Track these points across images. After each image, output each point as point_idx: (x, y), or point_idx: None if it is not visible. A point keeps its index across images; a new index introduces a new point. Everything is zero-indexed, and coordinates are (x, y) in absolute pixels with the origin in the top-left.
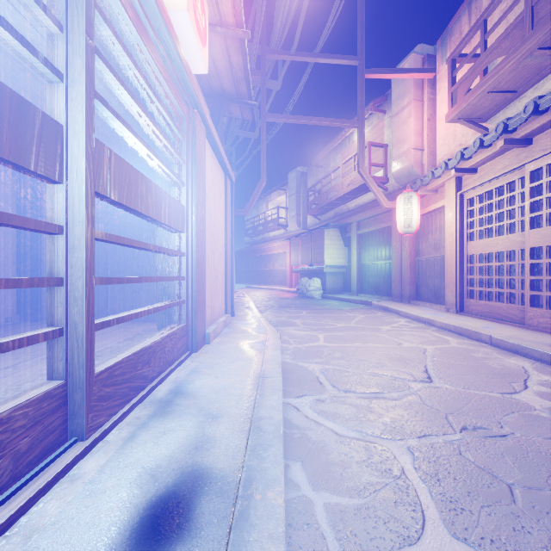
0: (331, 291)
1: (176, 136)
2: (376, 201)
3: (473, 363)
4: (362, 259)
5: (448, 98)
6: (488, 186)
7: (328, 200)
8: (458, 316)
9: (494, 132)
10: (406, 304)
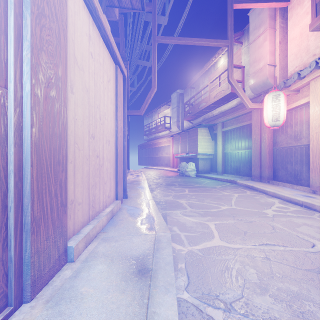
0: (202, 171)
1: None
2: (234, 108)
3: None
4: (226, 149)
5: (313, 9)
6: None
7: (199, 109)
8: None
9: None
10: (266, 183)
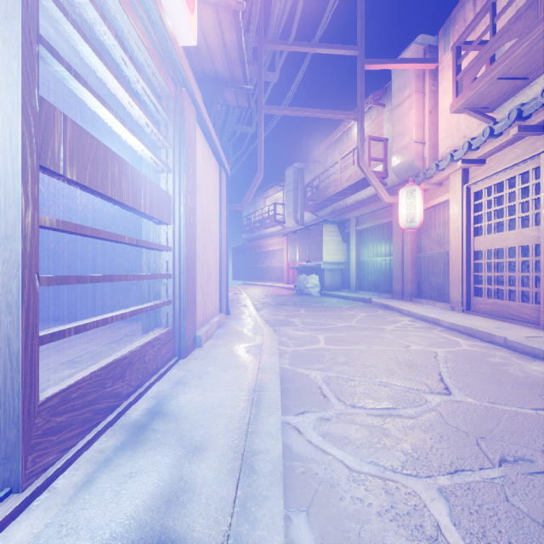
0: (330, 288)
1: (161, 116)
2: (375, 196)
3: (492, 370)
4: (361, 255)
5: (453, 87)
6: (498, 178)
7: (326, 195)
8: (465, 315)
9: (506, 119)
10: (408, 302)
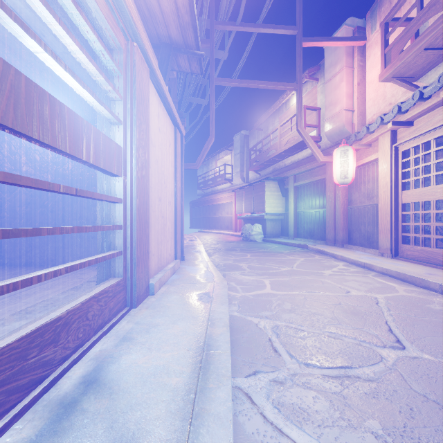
0: (271, 235)
1: (111, 67)
2: (310, 157)
3: (436, 319)
4: (298, 208)
5: (382, 59)
6: (425, 137)
7: (268, 157)
8: (394, 260)
9: (437, 82)
10: (340, 247)
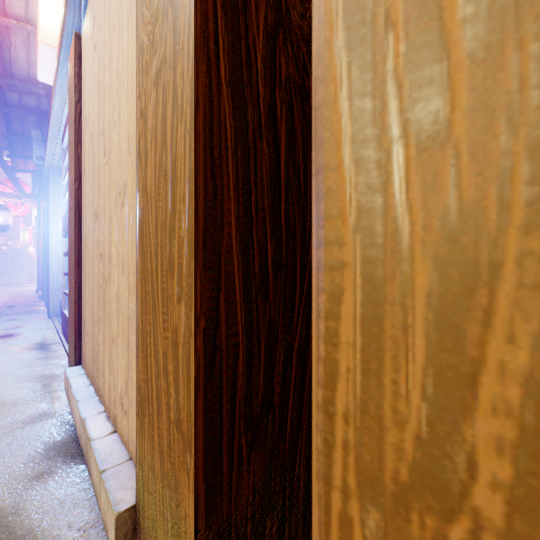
0: None
1: None
2: None
3: None
4: None
5: None
6: None
7: None
8: None
9: None
10: None
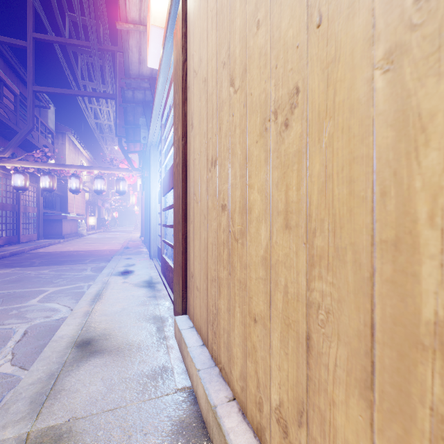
0: None
1: None
2: None
3: None
4: None
5: None
6: None
7: None
8: None
9: None
10: None
